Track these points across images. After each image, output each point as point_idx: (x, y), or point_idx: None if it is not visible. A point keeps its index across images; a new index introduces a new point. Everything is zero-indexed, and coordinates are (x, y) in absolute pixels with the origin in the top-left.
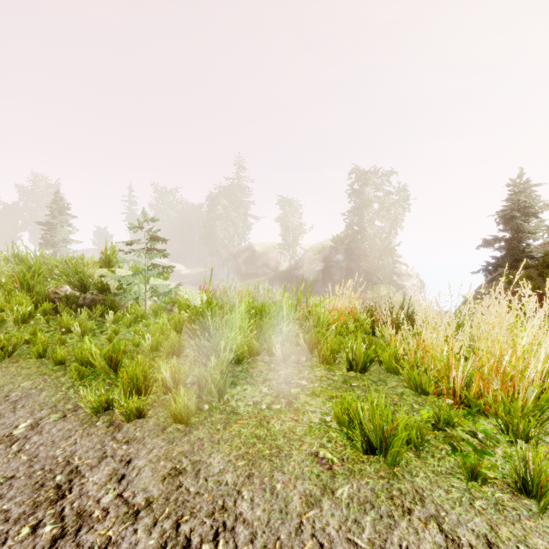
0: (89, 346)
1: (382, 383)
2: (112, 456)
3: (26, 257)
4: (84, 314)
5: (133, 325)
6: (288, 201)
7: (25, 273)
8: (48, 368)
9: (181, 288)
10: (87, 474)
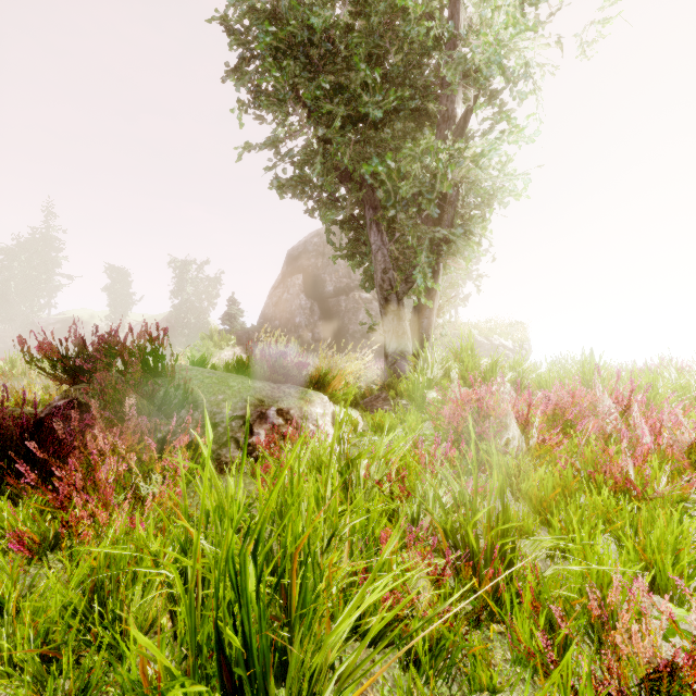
0: None
1: None
2: None
3: None
4: None
5: None
6: (116, 268)
7: None
8: None
9: None
10: None
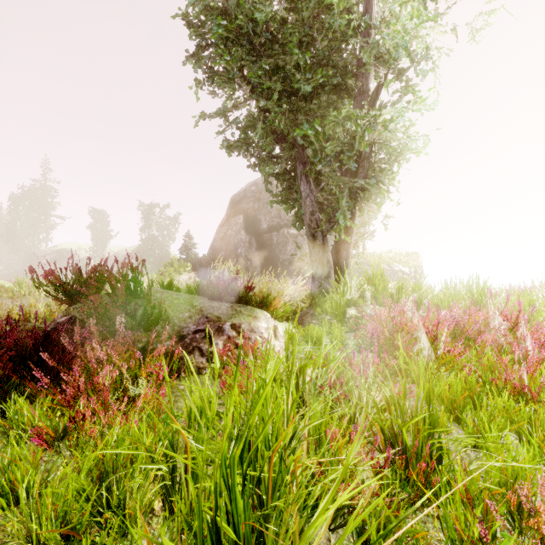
0: None
1: None
2: None
3: None
4: None
5: None
6: (98, 211)
7: None
8: None
9: None
10: None
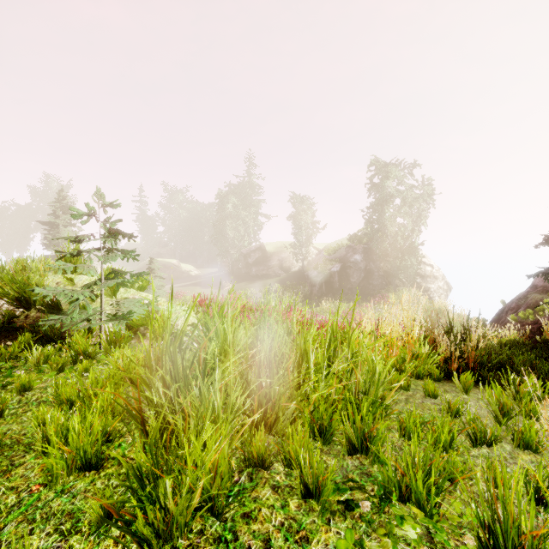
0: None
1: None
2: None
3: None
4: None
5: (69, 367)
6: (301, 198)
7: None
8: None
9: (161, 302)
10: None
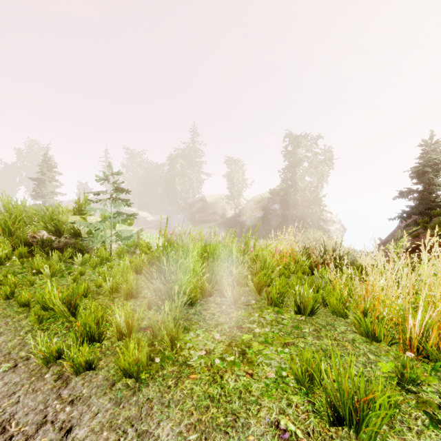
0: (51, 290)
1: (331, 328)
2: (52, 422)
3: (8, 206)
4: (55, 256)
5: (99, 266)
6: (234, 160)
7: (6, 220)
8: (13, 310)
9: (143, 233)
10: None
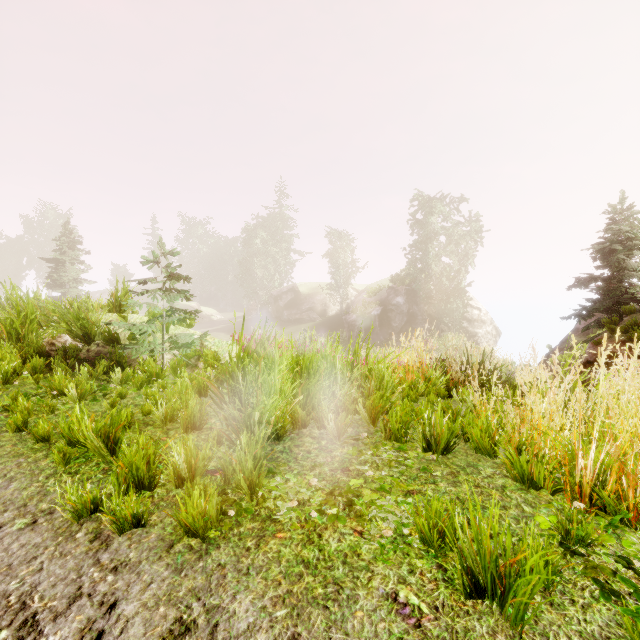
0: (80, 418)
1: (472, 471)
2: (90, 595)
3: (15, 300)
4: (84, 372)
5: (146, 386)
6: (338, 233)
7: (13, 319)
8: (27, 446)
9: (208, 338)
10: (47, 629)
